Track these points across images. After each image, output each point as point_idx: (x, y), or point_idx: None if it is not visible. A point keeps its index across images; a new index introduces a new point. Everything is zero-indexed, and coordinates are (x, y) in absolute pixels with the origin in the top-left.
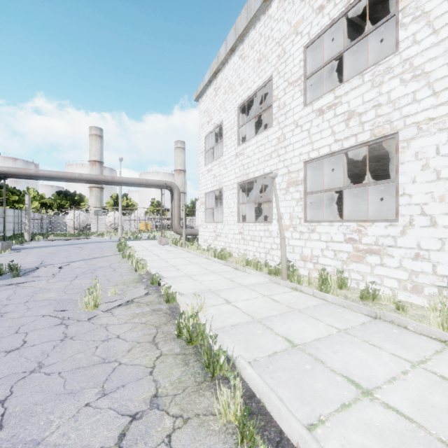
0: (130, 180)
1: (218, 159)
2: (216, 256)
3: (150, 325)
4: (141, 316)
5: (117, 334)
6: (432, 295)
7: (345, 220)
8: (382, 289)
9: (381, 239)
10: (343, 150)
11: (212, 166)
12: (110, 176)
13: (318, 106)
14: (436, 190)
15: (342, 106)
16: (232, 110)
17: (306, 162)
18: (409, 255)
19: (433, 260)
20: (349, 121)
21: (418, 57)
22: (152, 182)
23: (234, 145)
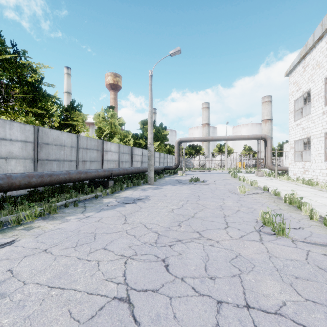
0: (238, 137)
1: (306, 117)
2: (304, 183)
3: (270, 199)
4: (265, 197)
5: (258, 199)
6: None
7: None
8: None
9: None
10: None
11: (300, 122)
12: (227, 136)
13: None
14: None
15: None
16: (319, 81)
17: None
18: None
19: None
20: None
21: None
22: (252, 136)
23: (321, 106)
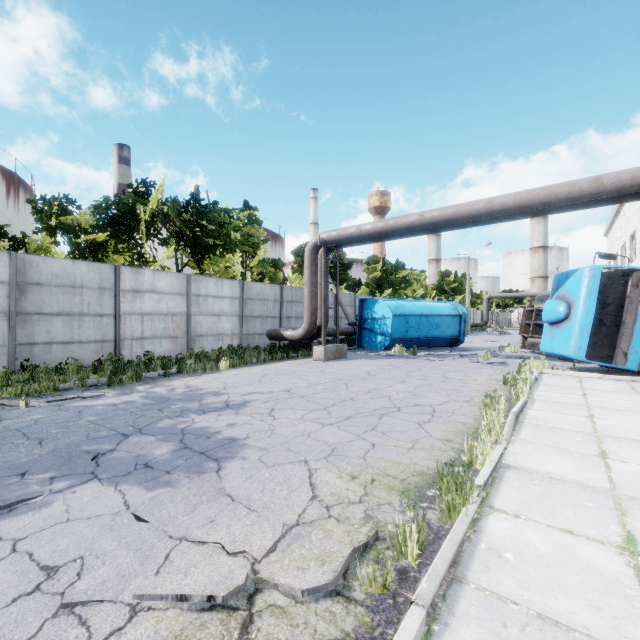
0: None
1: None
2: None
3: None
4: None
5: None
6: None
7: None
8: None
9: None
10: None
11: None
12: (543, 292)
13: None
14: None
15: None
16: None
17: None
18: None
19: None
20: None
21: None
22: None
23: None
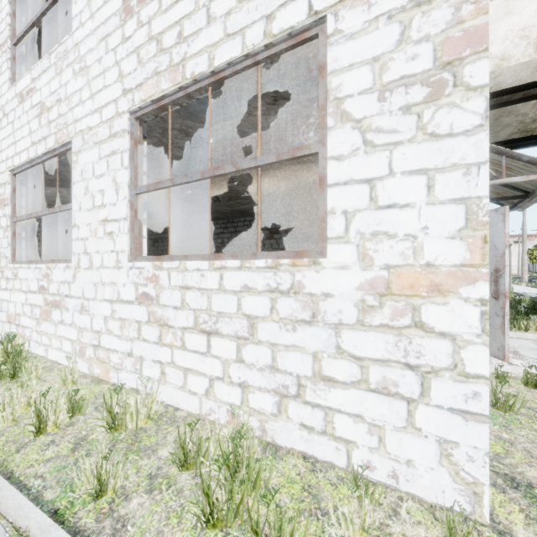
0: None
1: None
2: None
3: None
4: None
5: None
6: (90, 358)
7: (40, 261)
8: (62, 355)
9: (61, 286)
10: (39, 159)
11: None
12: None
13: (20, 88)
14: (93, 221)
15: (37, 93)
16: None
17: (13, 172)
18: (78, 306)
19: (91, 311)
20: (41, 117)
21: (83, 45)
22: None
23: None
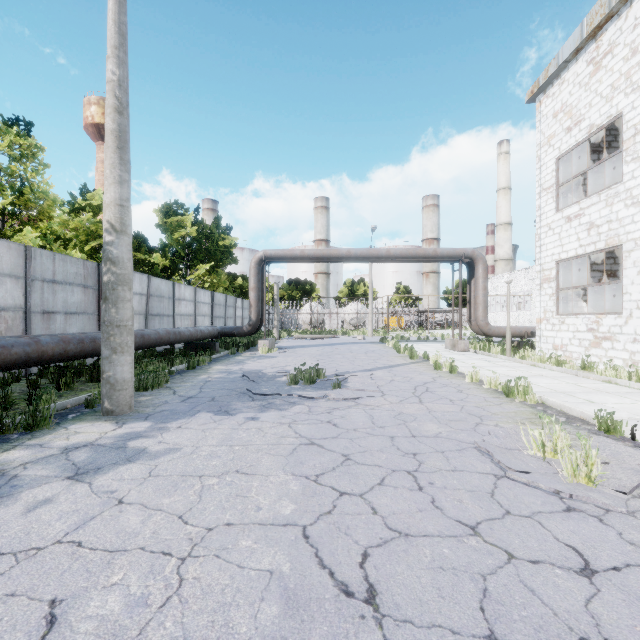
0: (411, 252)
1: (605, 192)
2: (635, 380)
3: None
4: None
5: None
6: None
7: None
8: None
9: None
10: None
11: (582, 209)
12: (385, 249)
13: None
14: None
15: None
16: None
17: None
18: None
19: None
20: None
21: None
22: (443, 252)
23: None
